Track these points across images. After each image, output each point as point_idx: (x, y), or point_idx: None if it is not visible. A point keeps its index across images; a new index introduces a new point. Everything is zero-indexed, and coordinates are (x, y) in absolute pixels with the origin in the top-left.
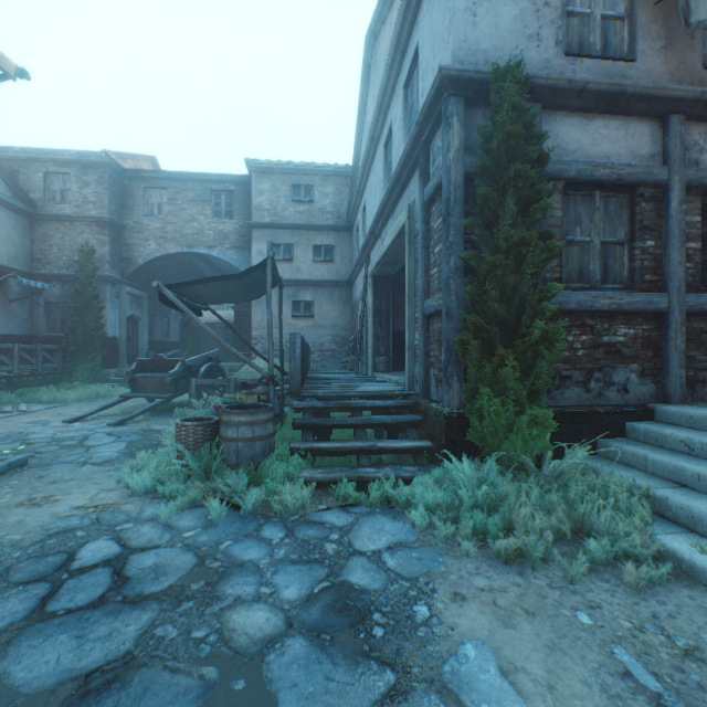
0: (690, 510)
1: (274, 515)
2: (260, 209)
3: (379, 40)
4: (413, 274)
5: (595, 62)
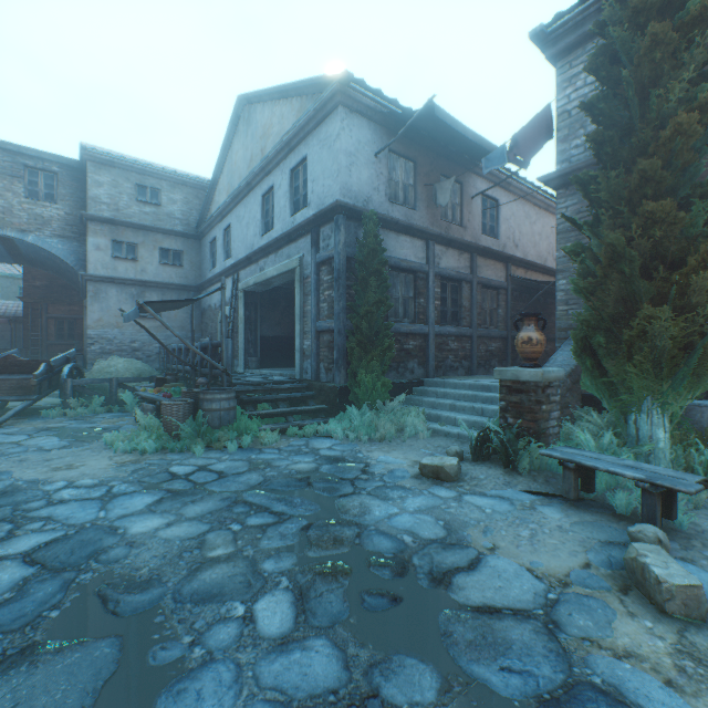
0: (437, 415)
1: (261, 446)
2: (98, 201)
3: (255, 109)
4: (303, 302)
5: (401, 208)
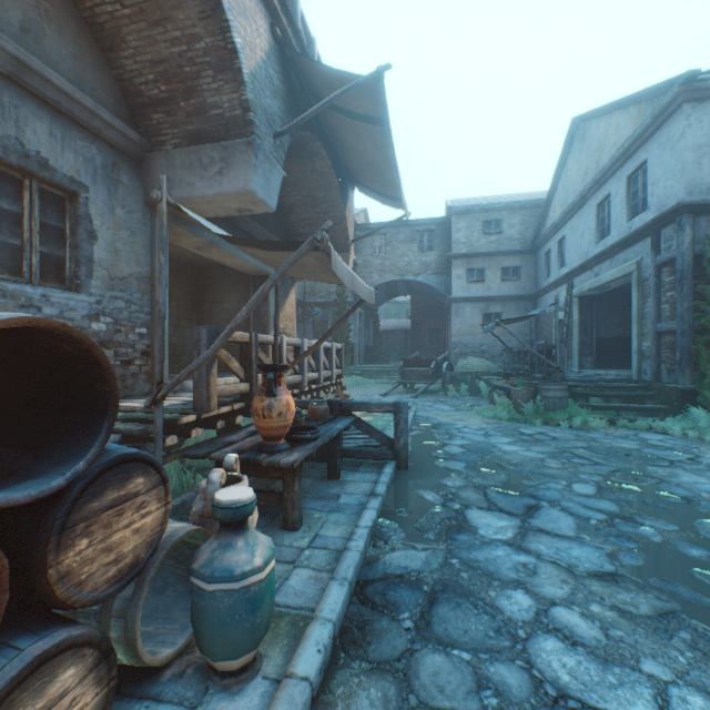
0: None
1: (589, 429)
2: (457, 243)
3: (589, 125)
4: (640, 305)
5: None
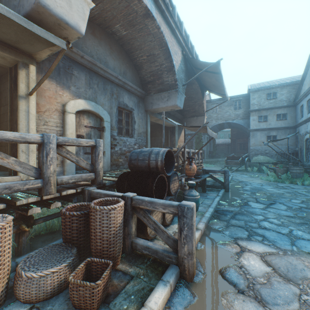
0: None
1: None
2: (253, 104)
3: None
4: None
5: None
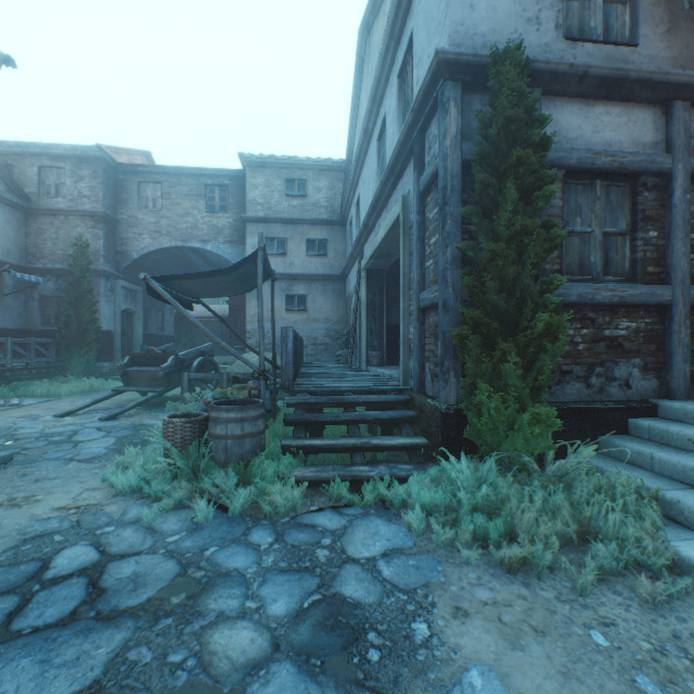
0: None
1: (263, 517)
2: (253, 203)
3: (372, 32)
4: (408, 266)
5: (597, 46)
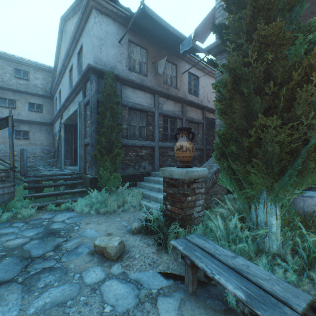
0: (149, 195)
1: (18, 220)
2: None
3: (67, 24)
4: (81, 128)
5: (137, 74)
